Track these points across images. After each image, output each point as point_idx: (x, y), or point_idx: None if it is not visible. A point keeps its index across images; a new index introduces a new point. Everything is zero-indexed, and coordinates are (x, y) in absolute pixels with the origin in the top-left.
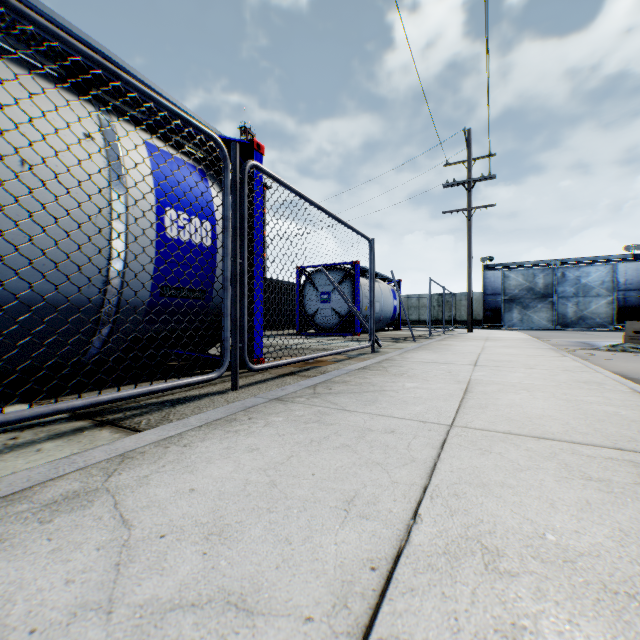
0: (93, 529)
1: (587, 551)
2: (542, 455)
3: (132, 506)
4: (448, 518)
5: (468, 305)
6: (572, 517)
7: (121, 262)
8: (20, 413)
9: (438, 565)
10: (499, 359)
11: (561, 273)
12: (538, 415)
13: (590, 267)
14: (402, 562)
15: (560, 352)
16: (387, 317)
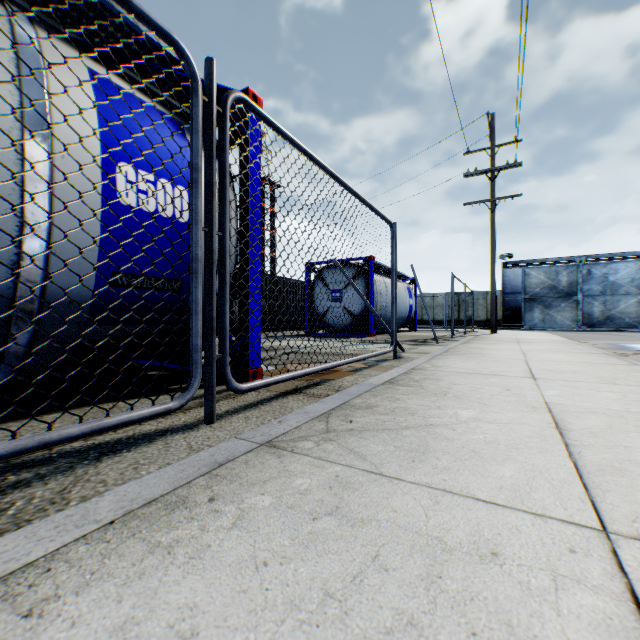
0: None
1: None
2: None
3: None
4: None
5: (491, 304)
6: None
7: (43, 234)
8: None
9: None
10: (557, 369)
11: (586, 270)
12: None
13: (618, 264)
14: None
15: (623, 359)
16: (402, 317)
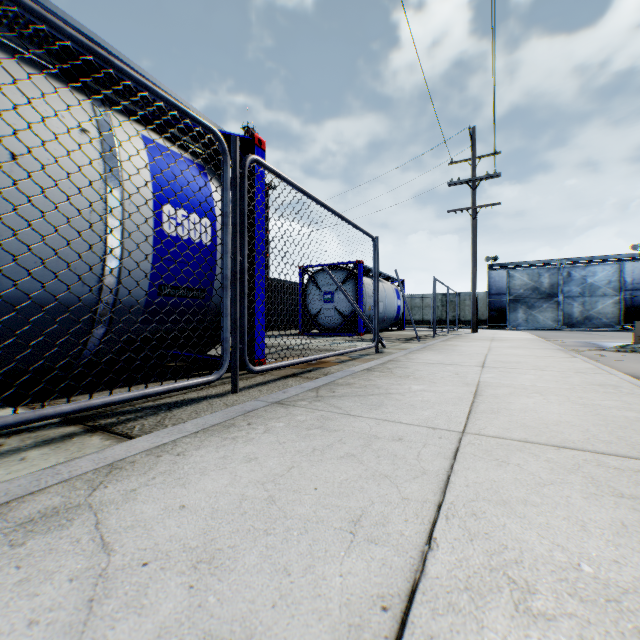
0: (68, 554)
1: (632, 587)
2: (565, 467)
3: (115, 526)
4: (467, 543)
5: (473, 305)
6: (608, 543)
7: (117, 260)
8: (3, 419)
9: (460, 604)
10: (507, 360)
11: (567, 272)
12: (555, 421)
13: (596, 266)
14: (418, 600)
15: (569, 353)
16: (391, 317)
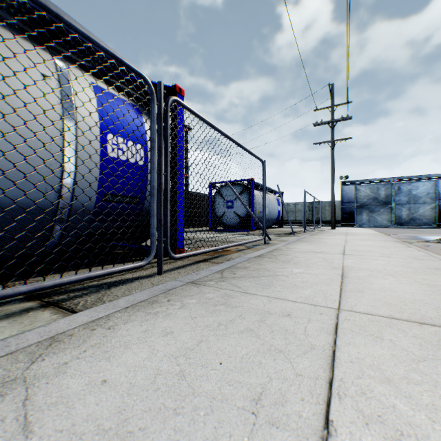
0: None
1: None
2: (431, 343)
3: (40, 402)
4: (363, 428)
5: (331, 210)
6: None
7: (72, 175)
8: None
9: None
10: (360, 249)
11: (397, 187)
12: (410, 299)
13: (418, 182)
14: None
15: (405, 244)
16: (273, 218)
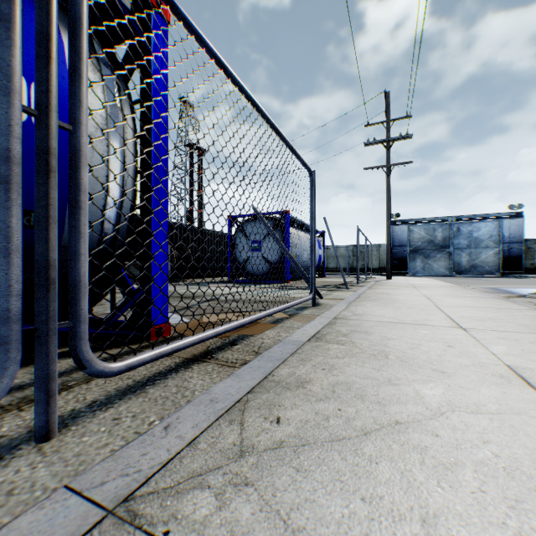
0: None
1: None
2: None
3: None
4: None
5: (387, 254)
6: None
7: None
8: None
9: None
10: (473, 315)
11: (456, 228)
12: None
13: (480, 223)
14: None
15: (519, 303)
16: None
